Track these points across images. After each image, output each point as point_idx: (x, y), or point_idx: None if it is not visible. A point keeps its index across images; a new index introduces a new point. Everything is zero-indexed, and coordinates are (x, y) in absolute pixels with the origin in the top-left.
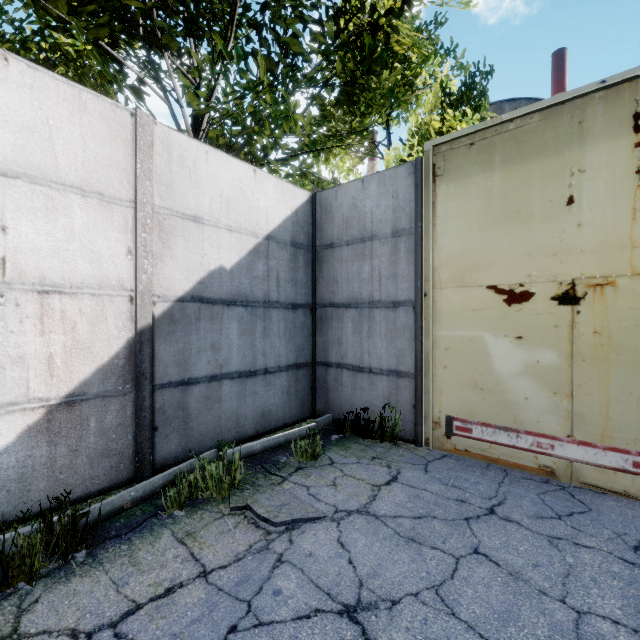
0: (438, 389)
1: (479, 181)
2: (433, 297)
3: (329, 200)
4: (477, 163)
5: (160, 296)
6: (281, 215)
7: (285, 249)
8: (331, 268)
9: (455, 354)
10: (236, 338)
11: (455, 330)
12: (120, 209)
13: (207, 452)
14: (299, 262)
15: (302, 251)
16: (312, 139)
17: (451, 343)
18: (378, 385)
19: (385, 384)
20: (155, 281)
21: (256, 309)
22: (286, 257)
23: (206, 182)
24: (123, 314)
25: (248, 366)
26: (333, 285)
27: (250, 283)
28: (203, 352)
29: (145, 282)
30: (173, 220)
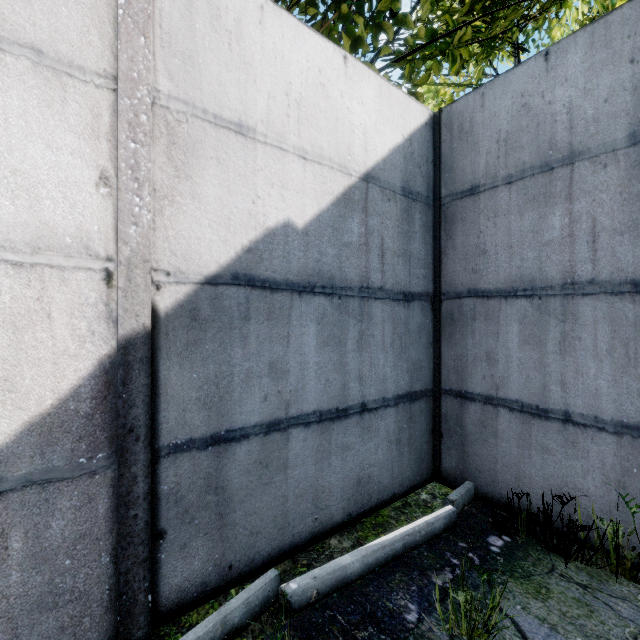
0: None
1: None
2: None
3: (467, 114)
4: None
5: (170, 272)
6: (387, 142)
7: (393, 200)
8: (472, 230)
9: None
10: (313, 352)
11: None
12: (82, 89)
13: (259, 579)
14: (414, 223)
15: (418, 205)
16: (431, 27)
17: None
18: (588, 450)
19: (609, 451)
20: (159, 242)
21: (347, 300)
22: (394, 213)
23: (260, 64)
24: (89, 307)
25: (334, 401)
26: (476, 259)
27: (337, 255)
28: (254, 379)
29: (135, 242)
30: (196, 126)
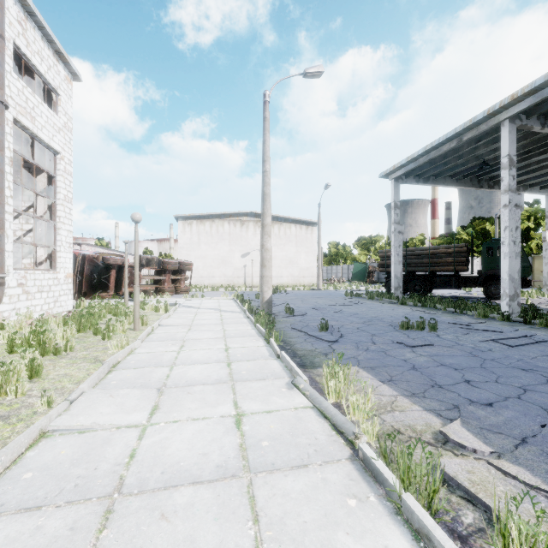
0: (534, 281)
1: (539, 261)
2: (534, 272)
3: None
4: (539, 259)
5: None
6: None
7: None
8: None
9: (536, 278)
10: None
11: (536, 275)
12: None
13: None
14: None
15: None
16: None
17: (536, 277)
18: None
19: None
20: None
21: None
22: None
23: None
24: None
25: None
26: None
27: None
28: None
29: None
30: None
